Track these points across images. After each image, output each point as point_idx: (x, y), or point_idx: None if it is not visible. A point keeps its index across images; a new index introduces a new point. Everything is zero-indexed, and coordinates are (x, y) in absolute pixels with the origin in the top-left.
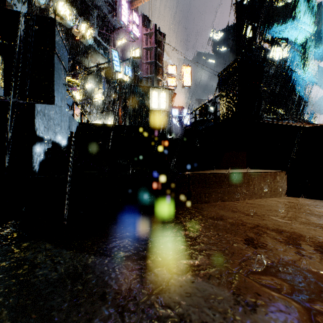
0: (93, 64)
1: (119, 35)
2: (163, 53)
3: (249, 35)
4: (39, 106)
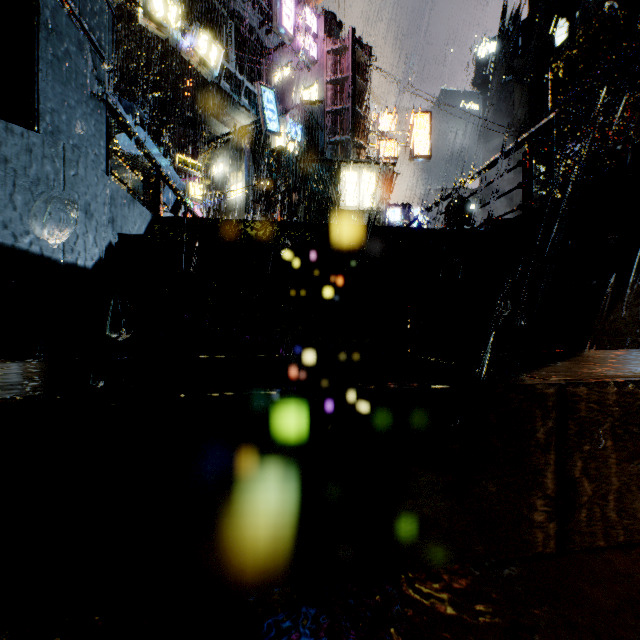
0: (229, 130)
1: (279, 60)
2: (369, 88)
3: (561, 39)
4: None
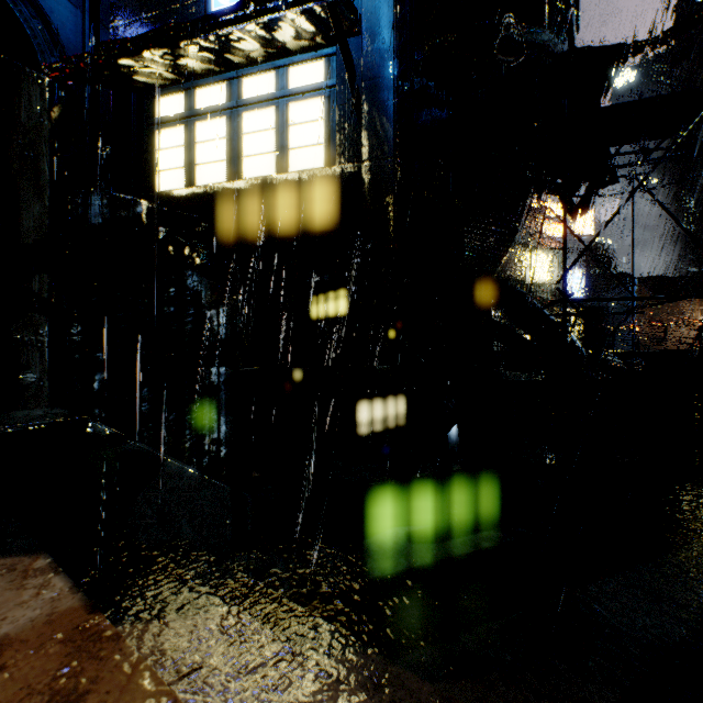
0: None
1: None
2: None
3: None
4: None
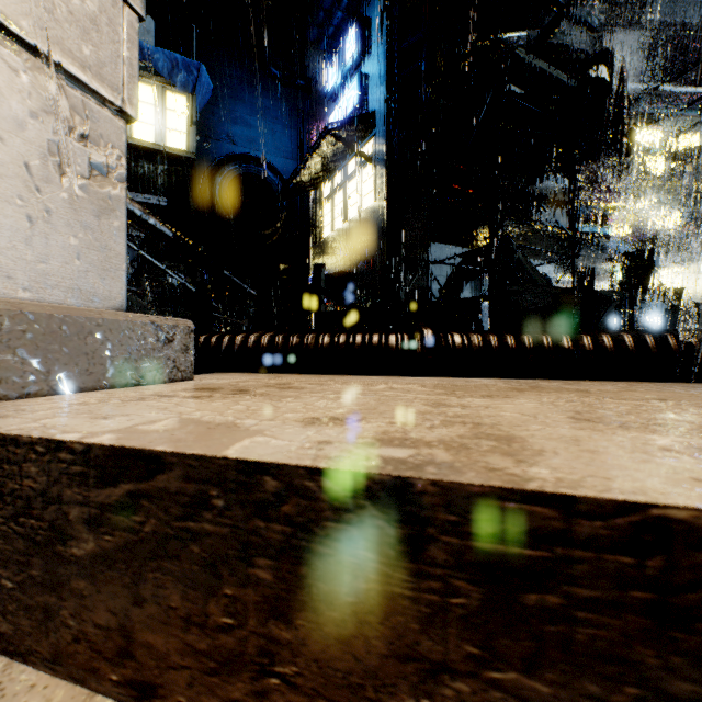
0: None
1: None
2: None
3: None
4: (653, 308)
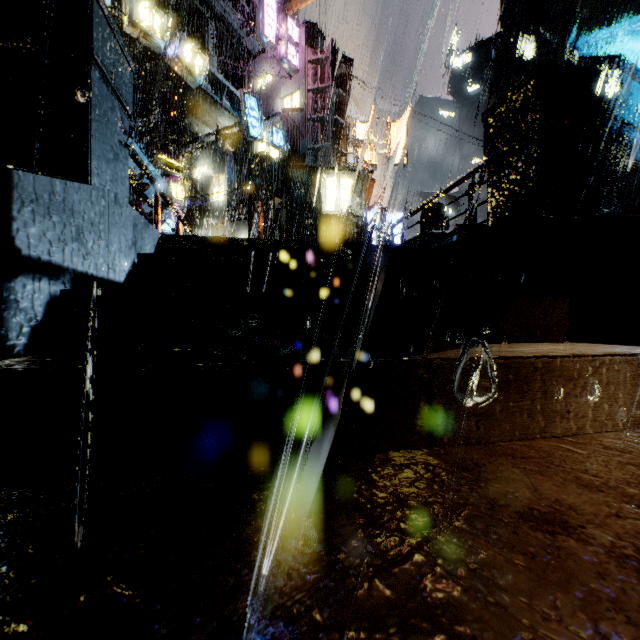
0: (211, 130)
1: (261, 66)
2: (348, 98)
3: (530, 54)
4: (30, 178)
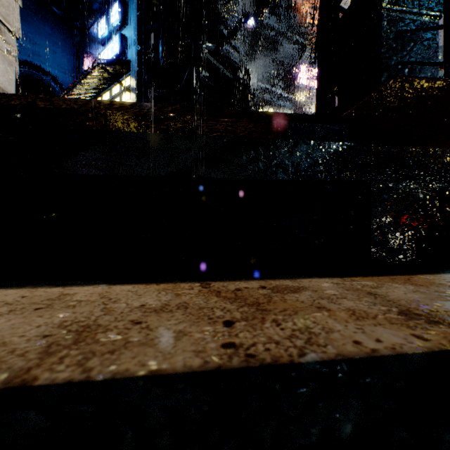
0: None
1: (304, 90)
2: None
3: None
4: None
